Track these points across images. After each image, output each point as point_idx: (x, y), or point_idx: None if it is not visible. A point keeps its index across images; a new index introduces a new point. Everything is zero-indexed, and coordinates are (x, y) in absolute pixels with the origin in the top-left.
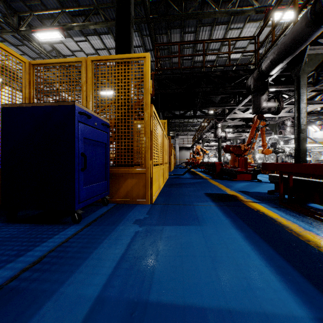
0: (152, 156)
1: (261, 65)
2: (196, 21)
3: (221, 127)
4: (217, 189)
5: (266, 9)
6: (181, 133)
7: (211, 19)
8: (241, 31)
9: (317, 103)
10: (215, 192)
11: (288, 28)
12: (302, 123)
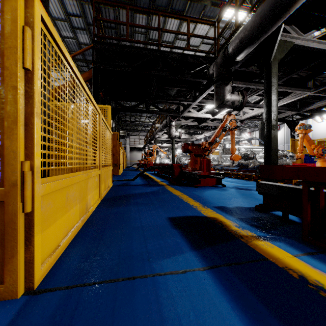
0: (31, 148)
1: (227, 48)
2: (149, 0)
3: (175, 126)
4: (184, 204)
5: (221, 3)
6: (132, 133)
7: (166, 3)
8: (196, 26)
9: (262, 107)
10: (183, 212)
11: (238, 31)
12: (274, 118)
